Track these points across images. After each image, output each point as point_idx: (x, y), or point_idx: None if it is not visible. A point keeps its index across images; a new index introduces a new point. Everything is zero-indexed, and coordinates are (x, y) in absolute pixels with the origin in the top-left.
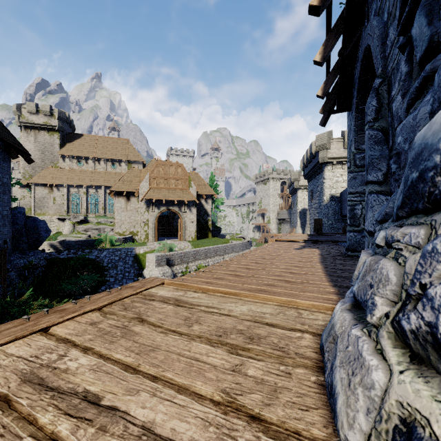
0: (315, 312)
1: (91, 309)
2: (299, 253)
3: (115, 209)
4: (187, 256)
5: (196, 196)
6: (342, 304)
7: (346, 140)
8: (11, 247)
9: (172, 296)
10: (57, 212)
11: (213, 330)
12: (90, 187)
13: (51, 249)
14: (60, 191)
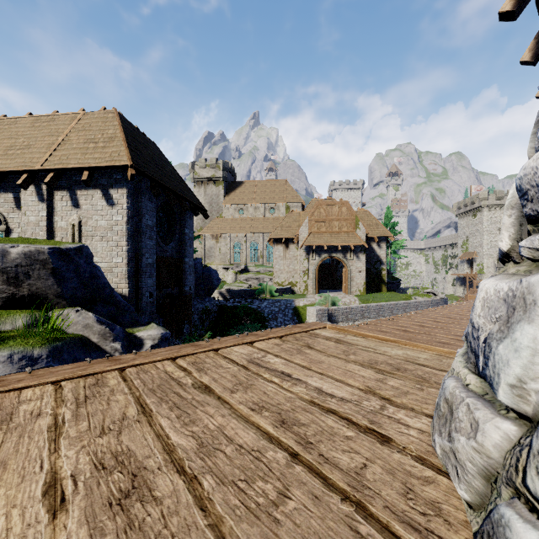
0: None
1: (274, 337)
2: None
3: (274, 258)
4: (353, 313)
5: (365, 239)
6: None
7: None
8: (194, 293)
9: (333, 337)
10: (222, 261)
11: (366, 360)
12: (250, 235)
13: (219, 297)
14: (224, 240)
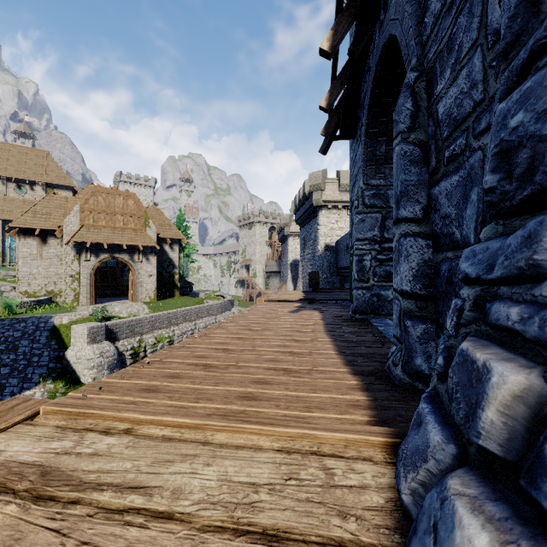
0: (356, 460)
1: None
2: (296, 319)
3: (19, 256)
4: (141, 325)
5: (157, 239)
6: (491, 533)
7: (341, 182)
8: None
9: (38, 459)
10: None
11: None
12: None
13: None
14: None
